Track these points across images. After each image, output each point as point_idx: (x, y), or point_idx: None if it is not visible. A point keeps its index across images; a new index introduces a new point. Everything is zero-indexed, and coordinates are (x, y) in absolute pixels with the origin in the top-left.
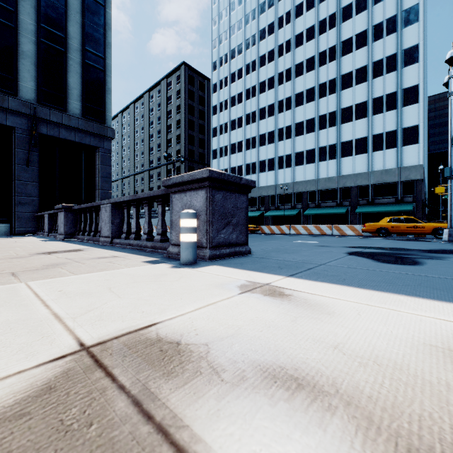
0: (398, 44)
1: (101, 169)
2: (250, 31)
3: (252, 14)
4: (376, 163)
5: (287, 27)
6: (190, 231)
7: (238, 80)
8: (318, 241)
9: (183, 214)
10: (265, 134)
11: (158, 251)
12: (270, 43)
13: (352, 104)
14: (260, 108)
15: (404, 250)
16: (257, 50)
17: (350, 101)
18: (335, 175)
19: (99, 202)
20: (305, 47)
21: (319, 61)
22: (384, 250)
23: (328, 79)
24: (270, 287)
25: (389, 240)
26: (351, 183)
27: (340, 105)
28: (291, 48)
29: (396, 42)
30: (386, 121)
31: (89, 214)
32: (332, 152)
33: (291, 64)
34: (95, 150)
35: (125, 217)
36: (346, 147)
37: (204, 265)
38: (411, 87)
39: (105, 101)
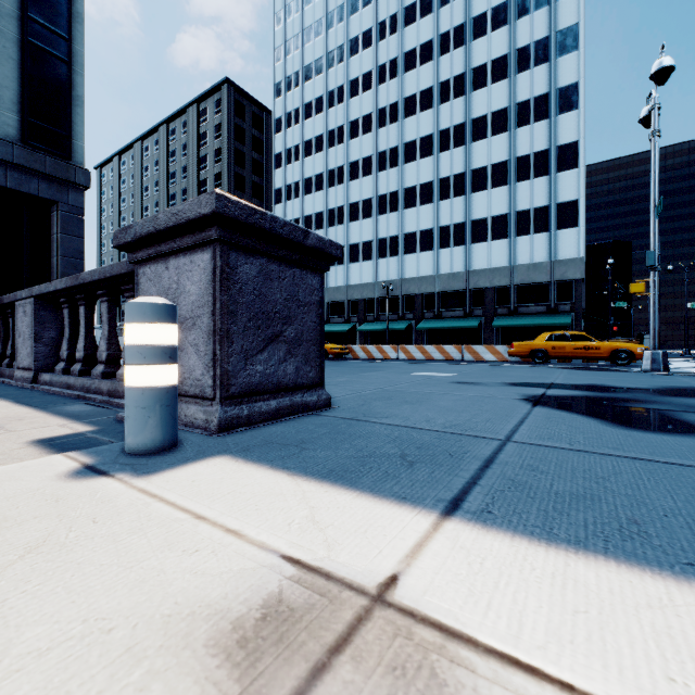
0: (551, 79)
1: (62, 242)
2: (335, 39)
3: (338, 13)
4: (521, 254)
5: (391, 38)
6: (152, 356)
7: (317, 115)
8: (450, 371)
9: (130, 307)
10: (358, 203)
11: (117, 403)
12: (365, 61)
13: (488, 164)
14: (350, 162)
15: (618, 391)
16: (346, 70)
17: (485, 159)
18: (463, 270)
19: (13, 294)
20: (419, 72)
21: (440, 96)
22: (585, 392)
23: (453, 124)
24: (400, 629)
25: (561, 369)
26: (486, 283)
27: (470, 164)
28: (398, 72)
29: (548, 77)
30: (534, 192)
31: (3, 320)
32: (458, 235)
33: (398, 97)
34: (51, 207)
35: (65, 327)
36: (478, 228)
37: (189, 458)
38: (568, 144)
39: (71, 119)
